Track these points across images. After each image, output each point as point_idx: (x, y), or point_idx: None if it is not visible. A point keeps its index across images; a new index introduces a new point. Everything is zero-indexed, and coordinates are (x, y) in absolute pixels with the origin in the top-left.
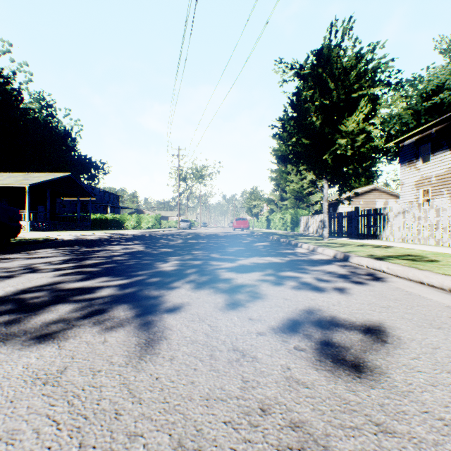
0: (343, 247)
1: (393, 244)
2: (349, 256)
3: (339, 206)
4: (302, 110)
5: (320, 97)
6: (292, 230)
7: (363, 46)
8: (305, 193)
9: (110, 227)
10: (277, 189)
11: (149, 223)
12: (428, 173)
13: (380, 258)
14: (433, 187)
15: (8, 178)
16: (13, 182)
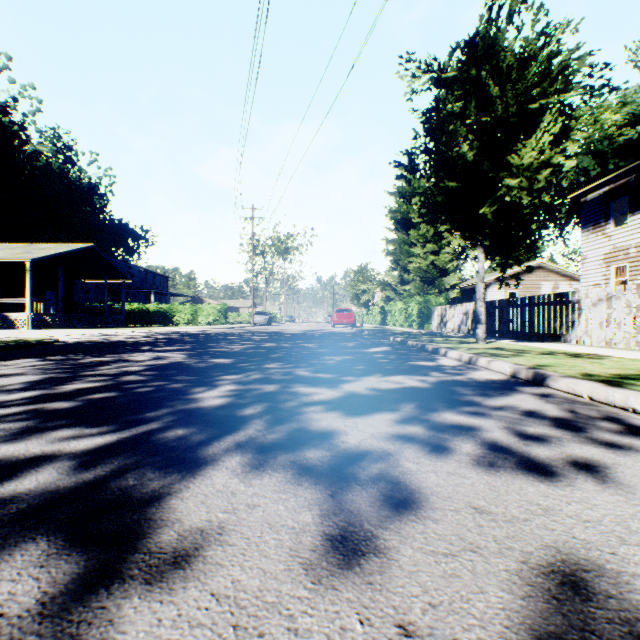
0: (521, 357)
1: (597, 350)
2: (548, 377)
3: (486, 292)
4: (445, 133)
5: (477, 110)
6: (421, 326)
7: (551, 21)
8: (436, 273)
9: (154, 323)
10: (395, 268)
11: (210, 316)
12: (625, 241)
13: (612, 382)
14: (632, 262)
15: (1, 251)
16: (8, 256)
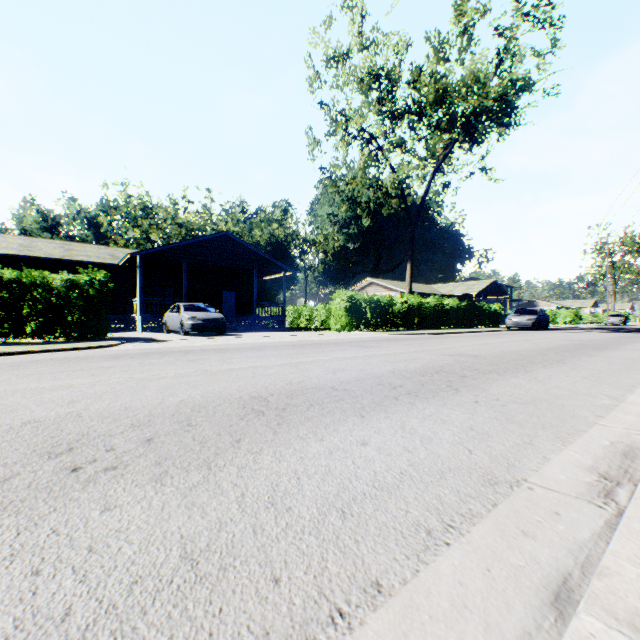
0: None
1: None
2: None
3: None
4: None
5: None
6: None
7: None
8: None
9: None
10: None
11: (565, 318)
12: None
13: None
14: None
15: (454, 288)
16: (463, 291)
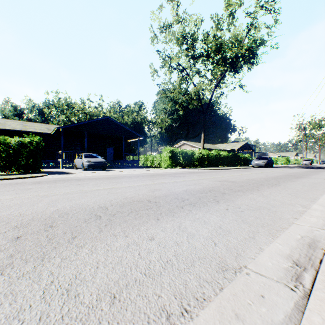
0: None
1: None
2: None
3: None
4: None
5: None
6: None
7: None
8: None
9: None
10: None
11: (282, 161)
12: None
13: None
14: None
15: (226, 146)
16: (230, 148)
